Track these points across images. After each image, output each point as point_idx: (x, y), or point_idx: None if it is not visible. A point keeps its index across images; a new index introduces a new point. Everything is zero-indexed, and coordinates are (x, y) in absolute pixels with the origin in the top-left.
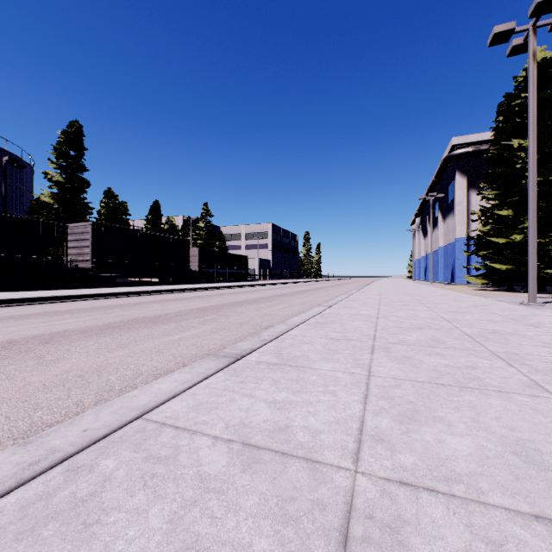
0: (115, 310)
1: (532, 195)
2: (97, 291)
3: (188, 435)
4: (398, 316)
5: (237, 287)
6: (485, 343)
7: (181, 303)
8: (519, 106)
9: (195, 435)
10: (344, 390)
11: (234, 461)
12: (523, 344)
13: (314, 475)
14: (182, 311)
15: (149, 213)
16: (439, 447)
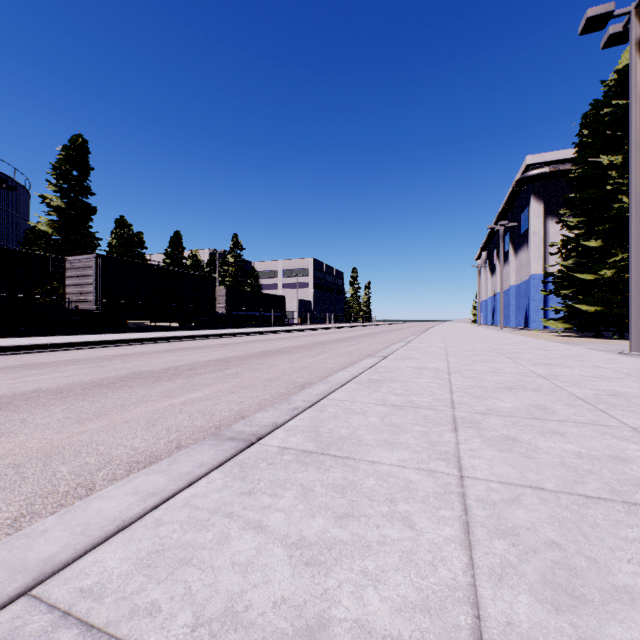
0: (113, 361)
1: (635, 218)
2: (98, 338)
3: None
4: (475, 370)
5: (271, 333)
6: (614, 413)
7: (200, 352)
8: (610, 115)
9: None
10: (425, 511)
11: None
12: None
13: None
14: (198, 363)
15: (169, 246)
16: None
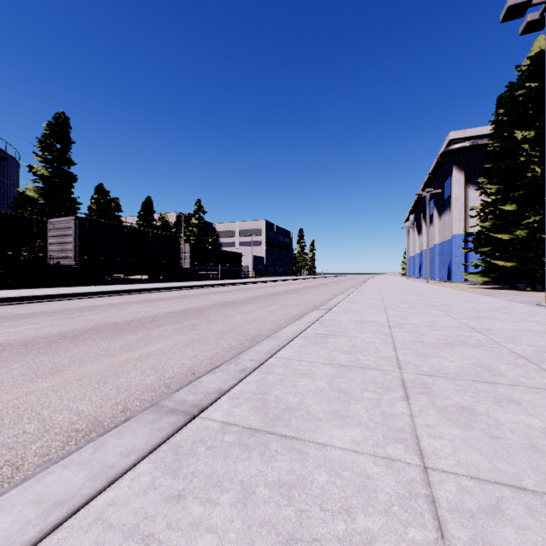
0: (84, 312)
1: None
2: (75, 290)
3: None
4: (413, 323)
5: (229, 285)
6: None
7: (163, 303)
8: (523, 96)
9: None
10: (391, 531)
11: None
12: None
13: None
14: (160, 315)
15: (141, 209)
16: None
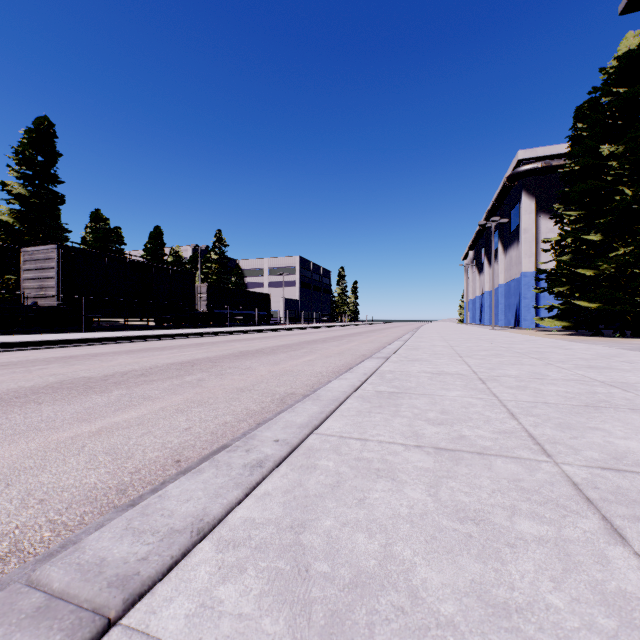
0: (51, 365)
1: None
2: (53, 337)
3: None
4: (512, 376)
5: (255, 332)
6: None
7: (166, 353)
8: (610, 103)
9: None
10: None
11: None
12: None
13: None
14: (155, 367)
15: (148, 241)
16: None
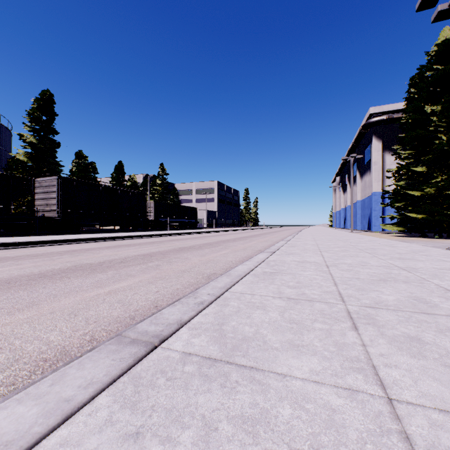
0: (63, 256)
1: None
2: (57, 238)
3: None
4: (347, 263)
5: (187, 234)
6: None
7: (132, 248)
8: (432, 76)
9: None
10: None
11: None
12: None
13: None
14: (128, 257)
15: (114, 171)
16: None
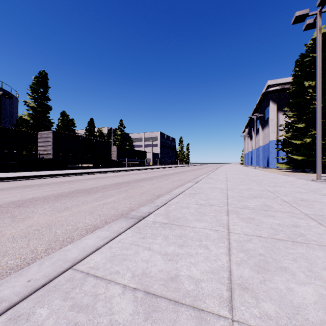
0: (65, 184)
1: (319, 114)
2: (55, 172)
3: (104, 284)
4: (239, 188)
5: (140, 170)
6: (299, 208)
7: (106, 179)
8: (309, 61)
9: (109, 284)
10: (213, 244)
11: (138, 309)
12: (323, 208)
13: (200, 324)
14: (106, 185)
15: (87, 125)
16: (290, 295)
